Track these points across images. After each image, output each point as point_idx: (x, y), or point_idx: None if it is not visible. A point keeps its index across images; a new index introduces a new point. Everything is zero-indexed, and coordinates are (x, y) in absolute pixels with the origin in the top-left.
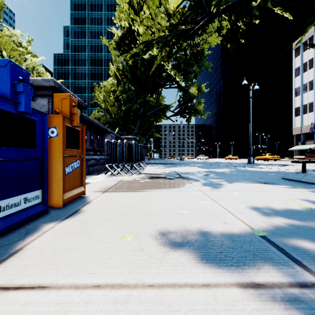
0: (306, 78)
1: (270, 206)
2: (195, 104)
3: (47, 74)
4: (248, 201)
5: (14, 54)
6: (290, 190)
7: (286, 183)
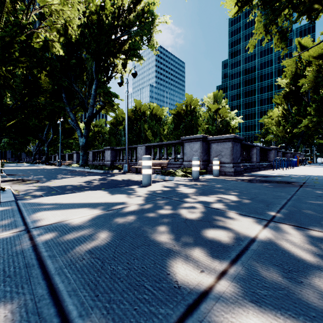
0: None
1: None
2: None
3: None
4: None
5: (225, 114)
6: None
7: None
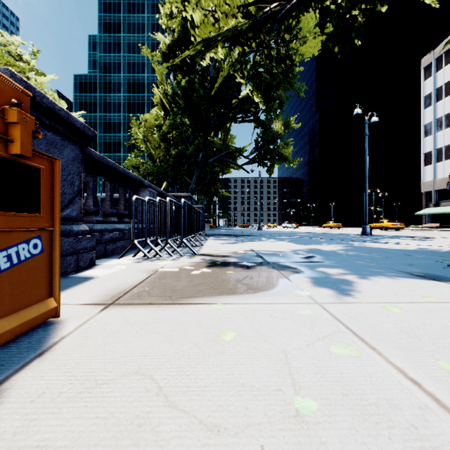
0: (441, 110)
1: None
2: (280, 146)
3: (61, 102)
4: None
5: None
6: None
7: None
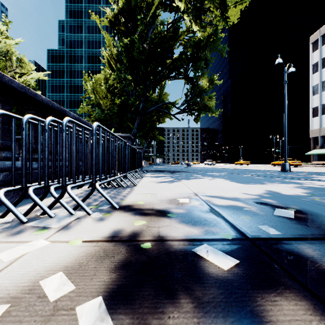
0: None
1: None
2: (205, 99)
3: (31, 64)
4: None
5: None
6: None
7: None
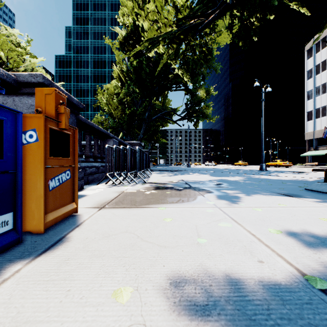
0: (319, 81)
1: (310, 231)
2: (203, 107)
3: (47, 76)
4: (279, 222)
5: (12, 55)
6: (322, 206)
7: (312, 195)
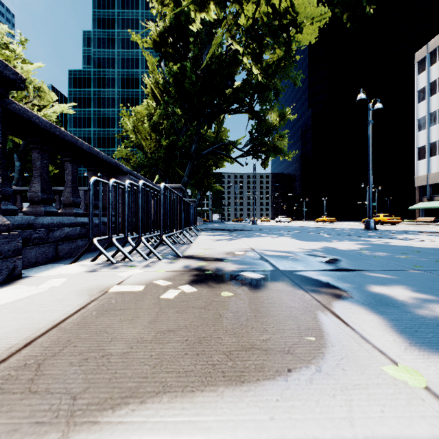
0: (435, 104)
1: None
2: (275, 138)
3: (52, 93)
4: None
5: None
6: None
7: None
